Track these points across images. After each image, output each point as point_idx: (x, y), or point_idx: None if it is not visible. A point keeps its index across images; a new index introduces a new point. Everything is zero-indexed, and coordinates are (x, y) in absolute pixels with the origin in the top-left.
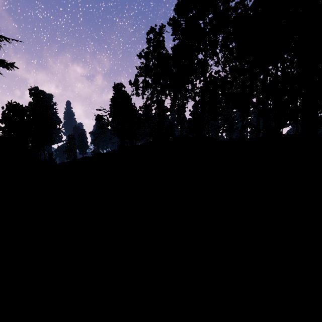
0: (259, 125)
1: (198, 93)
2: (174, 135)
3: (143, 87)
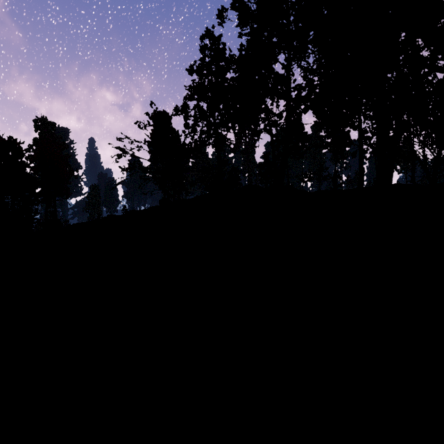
0: (362, 169)
1: (276, 122)
2: (240, 184)
3: (195, 116)
